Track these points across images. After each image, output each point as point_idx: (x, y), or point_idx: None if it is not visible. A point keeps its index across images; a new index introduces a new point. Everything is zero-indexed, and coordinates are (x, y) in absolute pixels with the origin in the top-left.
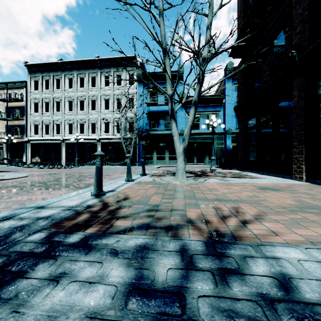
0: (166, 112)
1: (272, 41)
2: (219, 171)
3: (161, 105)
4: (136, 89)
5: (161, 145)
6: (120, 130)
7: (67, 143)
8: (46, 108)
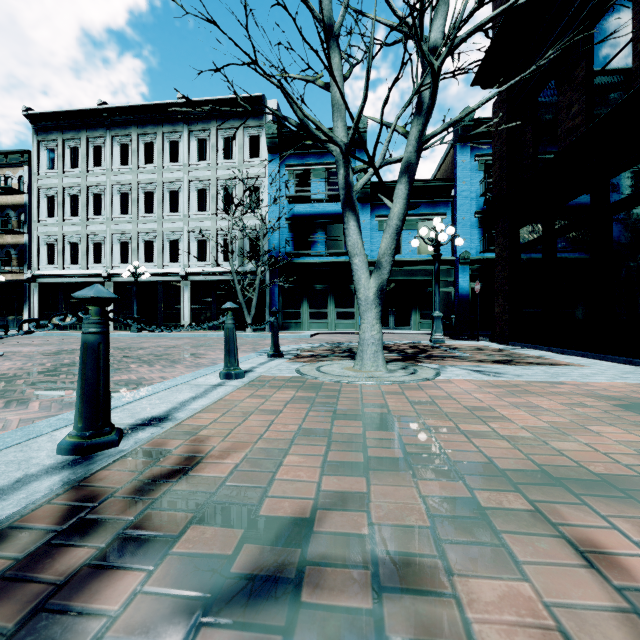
0: (330, 215)
1: (588, 29)
2: (454, 345)
3: (318, 201)
4: (266, 167)
5: (318, 288)
6: (230, 255)
7: (117, 283)
8: (72, 207)
